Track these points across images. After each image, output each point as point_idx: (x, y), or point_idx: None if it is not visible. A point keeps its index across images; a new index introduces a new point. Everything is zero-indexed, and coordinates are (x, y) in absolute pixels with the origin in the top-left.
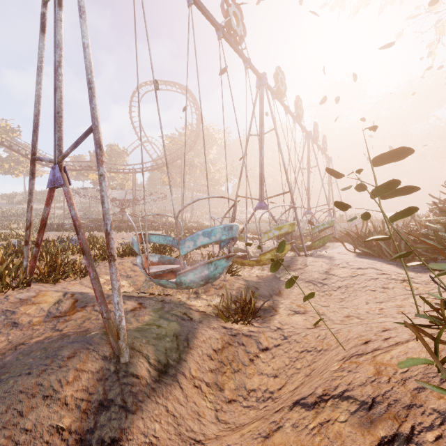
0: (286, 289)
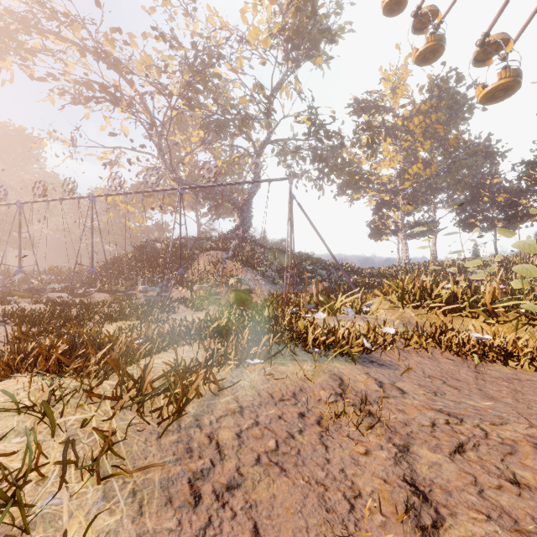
0: None
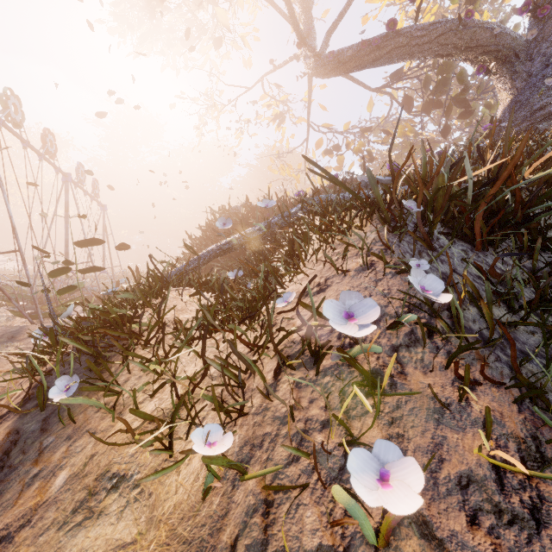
0: (1, 362)
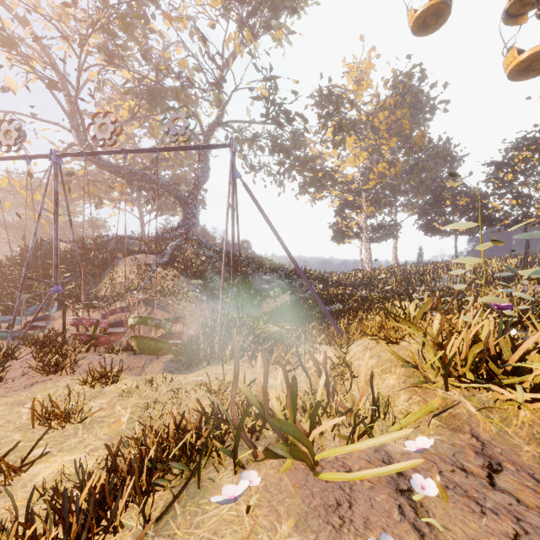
0: None
